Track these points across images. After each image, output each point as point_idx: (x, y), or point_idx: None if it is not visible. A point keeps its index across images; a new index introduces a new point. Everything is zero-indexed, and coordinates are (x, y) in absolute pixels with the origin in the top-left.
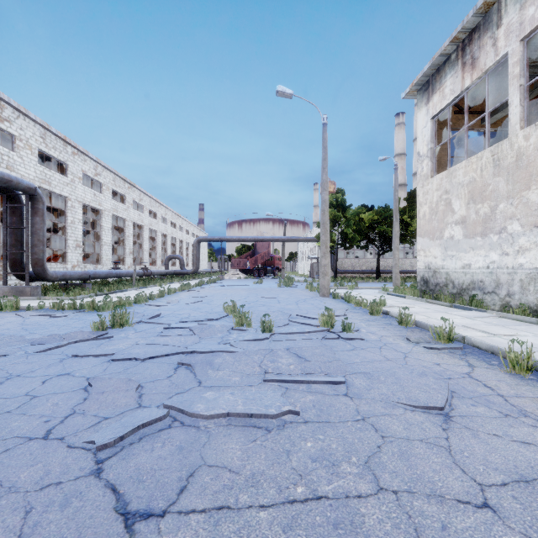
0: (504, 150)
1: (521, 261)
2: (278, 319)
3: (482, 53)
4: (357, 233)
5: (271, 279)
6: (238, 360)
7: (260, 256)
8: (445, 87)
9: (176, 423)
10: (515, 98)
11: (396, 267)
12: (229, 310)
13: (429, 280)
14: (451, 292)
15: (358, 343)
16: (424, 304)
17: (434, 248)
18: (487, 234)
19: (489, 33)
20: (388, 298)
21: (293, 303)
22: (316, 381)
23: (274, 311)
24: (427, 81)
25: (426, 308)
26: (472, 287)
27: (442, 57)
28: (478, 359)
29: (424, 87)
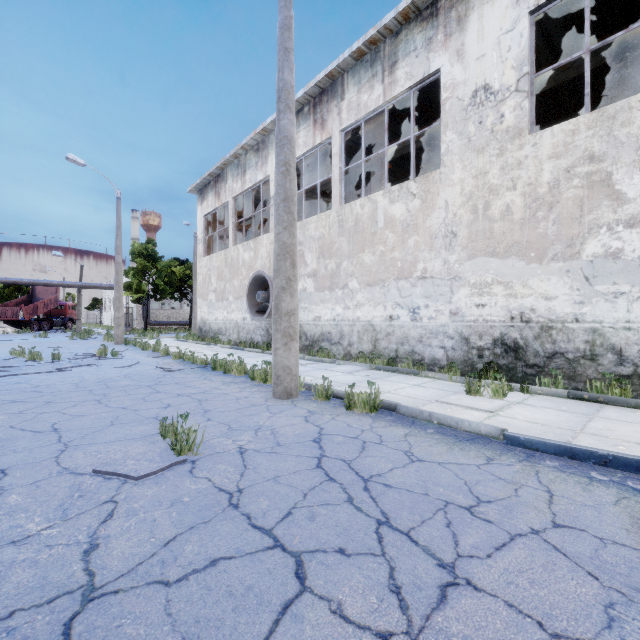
0: (228, 254)
1: (233, 316)
2: (66, 355)
3: (222, 192)
4: (169, 285)
5: (60, 333)
6: (38, 367)
7: (42, 304)
8: (209, 200)
9: (15, 377)
10: (231, 228)
11: (195, 319)
12: (17, 354)
13: (202, 328)
14: (211, 336)
15: (118, 359)
16: (192, 344)
17: (204, 306)
18: (223, 300)
19: (224, 183)
20: (175, 342)
21: (84, 349)
22: (82, 365)
23: (63, 352)
24: (202, 188)
25: (188, 346)
26: (219, 332)
27: (207, 180)
28: (170, 358)
29: (200, 192)
